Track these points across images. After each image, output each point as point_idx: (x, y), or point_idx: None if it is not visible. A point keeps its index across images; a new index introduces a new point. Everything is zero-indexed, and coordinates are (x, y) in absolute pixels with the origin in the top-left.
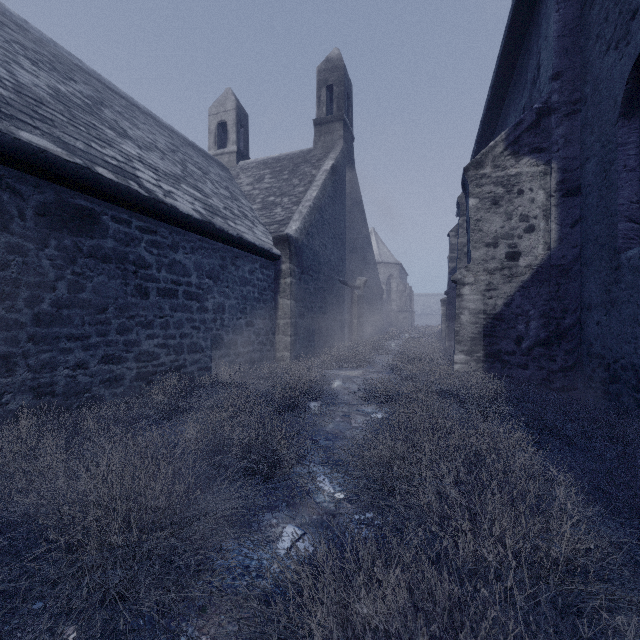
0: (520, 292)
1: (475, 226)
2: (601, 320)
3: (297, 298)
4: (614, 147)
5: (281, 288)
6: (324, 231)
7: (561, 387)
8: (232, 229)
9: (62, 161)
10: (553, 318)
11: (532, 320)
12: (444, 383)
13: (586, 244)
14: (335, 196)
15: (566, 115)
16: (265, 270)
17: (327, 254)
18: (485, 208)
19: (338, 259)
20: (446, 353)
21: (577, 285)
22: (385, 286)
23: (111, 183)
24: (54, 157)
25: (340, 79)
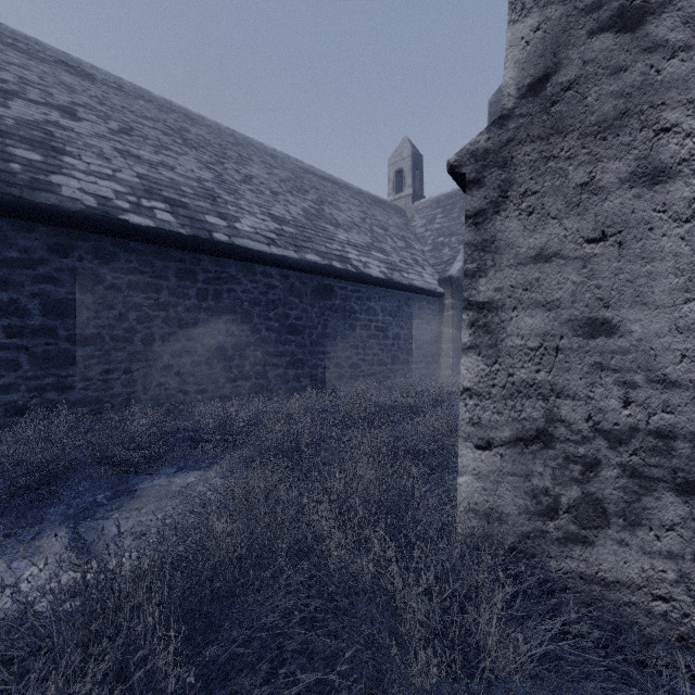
0: None
1: None
2: None
3: (458, 327)
4: None
5: (444, 319)
6: None
7: None
8: (405, 280)
9: (321, 265)
10: None
11: None
12: None
13: None
14: None
15: None
16: (431, 306)
17: None
18: None
19: None
20: None
21: None
22: None
23: (340, 270)
24: (319, 264)
25: None
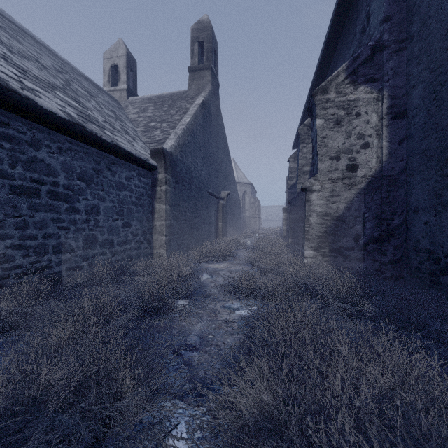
0: (358, 198)
1: (321, 142)
2: (430, 220)
3: (172, 203)
4: (446, 69)
5: (157, 194)
6: (196, 151)
7: (391, 276)
8: (107, 136)
9: None
10: (384, 219)
11: (367, 221)
12: (297, 275)
13: (412, 157)
14: (205, 125)
15: (395, 51)
16: (142, 178)
17: (198, 170)
18: (329, 127)
19: (207, 175)
20: (291, 248)
21: (403, 192)
22: (241, 199)
23: None
24: None
25: (209, 37)
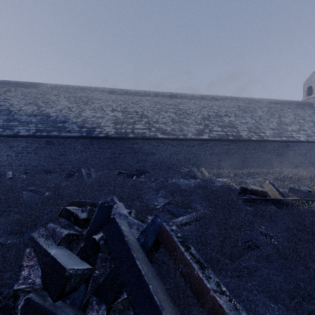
0: None
1: None
2: None
3: None
4: None
5: None
6: None
7: None
8: (313, 140)
9: (287, 140)
10: None
11: None
12: None
13: None
14: None
15: None
16: None
17: None
18: None
19: None
20: None
21: None
22: None
23: (292, 140)
24: (286, 140)
25: None
